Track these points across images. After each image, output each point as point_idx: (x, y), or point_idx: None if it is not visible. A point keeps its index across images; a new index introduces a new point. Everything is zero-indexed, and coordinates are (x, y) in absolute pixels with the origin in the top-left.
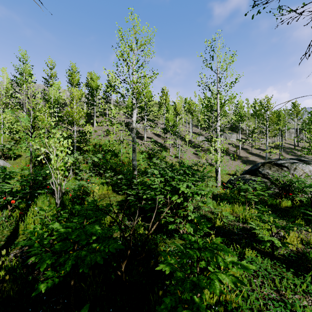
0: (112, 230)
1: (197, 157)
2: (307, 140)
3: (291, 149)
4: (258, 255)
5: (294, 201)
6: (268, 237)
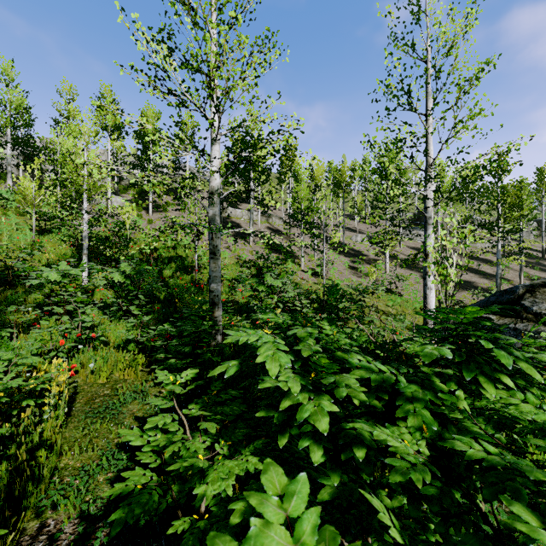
0: None
1: (355, 273)
2: None
3: (538, 259)
4: None
5: None
6: None
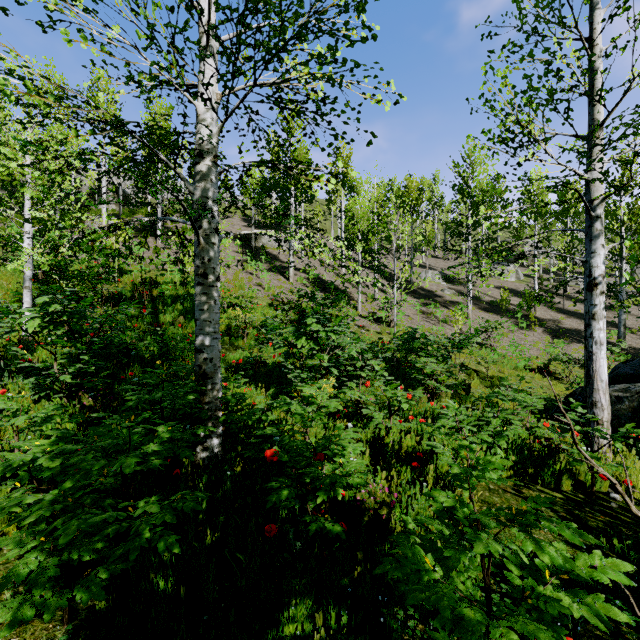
0: None
1: (429, 320)
2: None
3: None
4: None
5: None
6: None
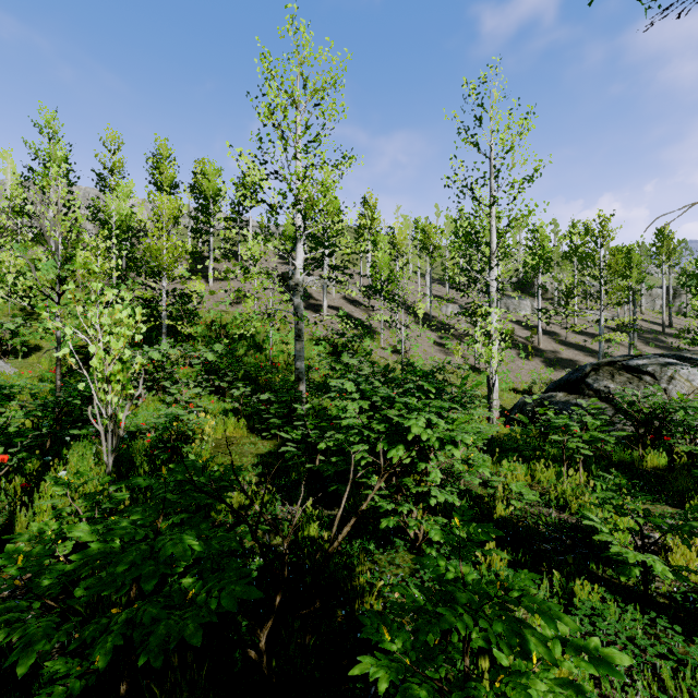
0: (239, 535)
1: (442, 351)
2: (691, 313)
3: (656, 335)
4: (607, 596)
5: (674, 453)
6: (636, 555)
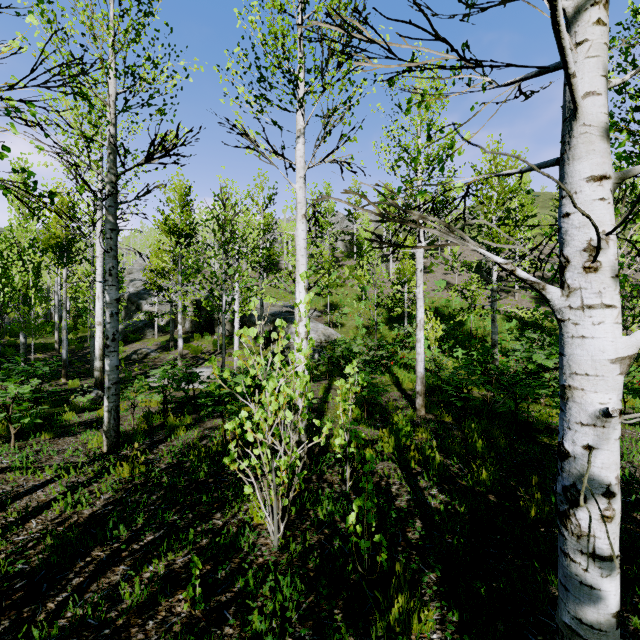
0: None
1: None
2: None
3: None
4: None
5: None
6: None
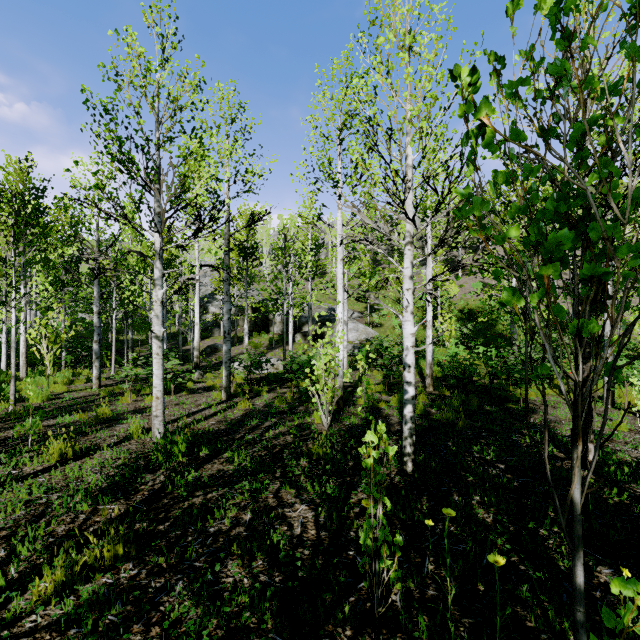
0: None
1: None
2: None
3: None
4: None
5: None
6: None
